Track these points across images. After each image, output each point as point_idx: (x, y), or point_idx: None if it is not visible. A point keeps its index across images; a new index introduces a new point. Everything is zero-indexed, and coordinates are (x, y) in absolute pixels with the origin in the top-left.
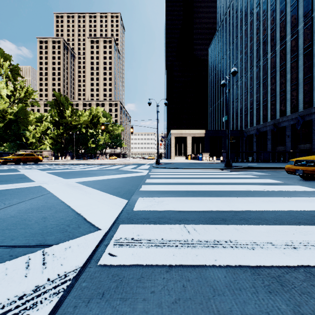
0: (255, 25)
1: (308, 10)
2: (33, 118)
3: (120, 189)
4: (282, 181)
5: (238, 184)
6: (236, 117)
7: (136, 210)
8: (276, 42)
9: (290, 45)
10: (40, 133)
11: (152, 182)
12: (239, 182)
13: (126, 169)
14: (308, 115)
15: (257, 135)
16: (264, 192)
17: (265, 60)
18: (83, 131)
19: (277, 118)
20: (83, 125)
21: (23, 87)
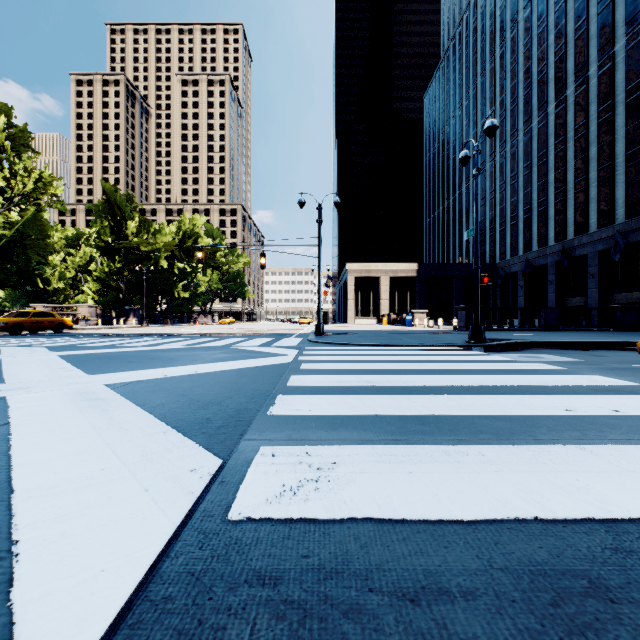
0: (522, 46)
1: (636, 10)
2: (61, 239)
3: (215, 408)
4: (635, 382)
5: (532, 392)
6: (483, 238)
7: (237, 519)
8: (567, 79)
9: (596, 84)
10: (74, 270)
11: (304, 386)
12: (528, 384)
13: (248, 347)
14: (636, 232)
15: (527, 274)
16: (623, 420)
17: (542, 118)
18: (163, 266)
19: (568, 238)
20: (165, 253)
21: (31, 170)
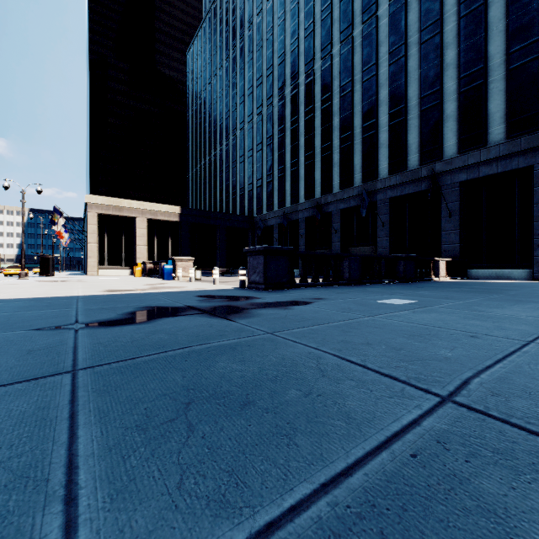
0: (277, 19)
1: (370, 3)
2: None
3: None
4: None
5: None
6: (242, 192)
7: None
8: (316, 54)
9: (339, 62)
10: None
11: None
12: None
13: None
14: (370, 194)
15: (285, 226)
16: None
17: (295, 87)
18: None
19: (316, 197)
20: None
21: None
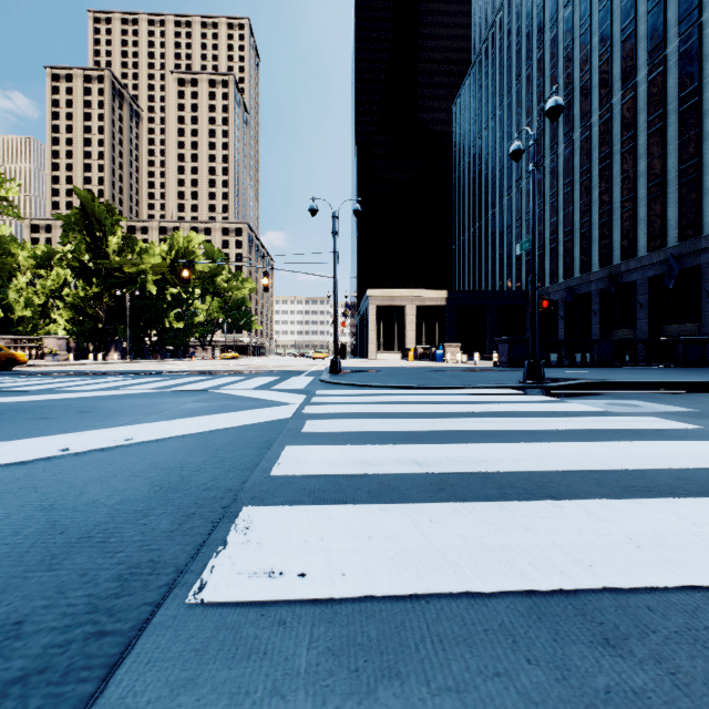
0: (563, 49)
1: (690, 8)
2: (28, 258)
3: (76, 564)
4: None
5: None
6: (518, 263)
7: None
8: (613, 85)
9: (646, 91)
10: (44, 295)
11: (302, 475)
12: (692, 465)
13: (239, 391)
14: (690, 256)
15: (569, 303)
16: None
17: (585, 129)
18: (152, 290)
19: (615, 263)
20: (154, 276)
21: None
